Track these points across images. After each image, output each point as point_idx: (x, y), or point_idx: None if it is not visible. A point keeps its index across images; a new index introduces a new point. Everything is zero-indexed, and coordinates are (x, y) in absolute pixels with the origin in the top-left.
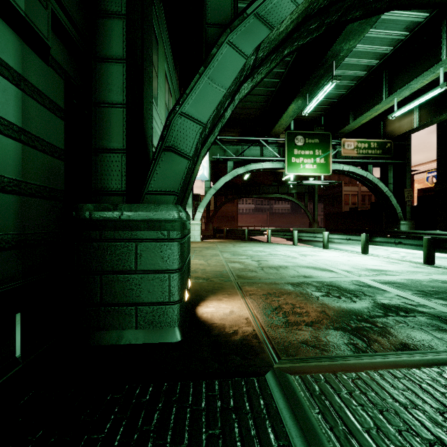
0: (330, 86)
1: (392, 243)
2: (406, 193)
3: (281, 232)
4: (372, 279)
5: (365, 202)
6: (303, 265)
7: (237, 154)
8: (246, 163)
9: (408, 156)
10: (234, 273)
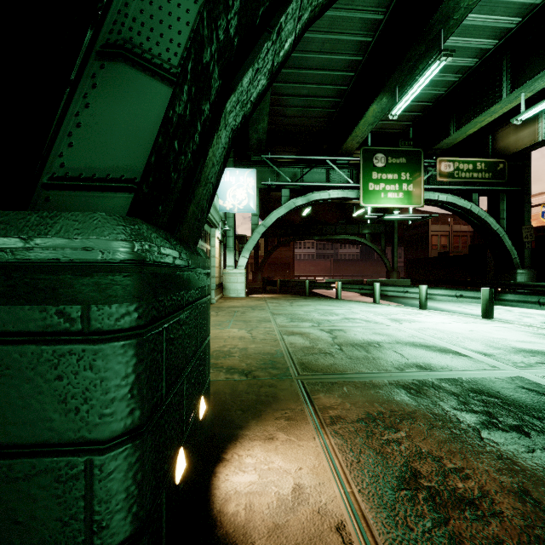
0: (436, 69)
1: (534, 303)
2: (525, 232)
3: (355, 285)
4: (544, 373)
5: (458, 246)
6: (404, 339)
7: (294, 179)
8: (306, 192)
9: (528, 181)
10: (295, 358)
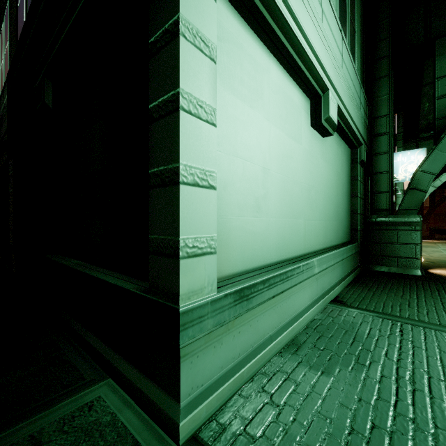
0: None
1: None
2: None
3: None
4: None
5: None
6: None
7: None
8: None
9: None
10: None
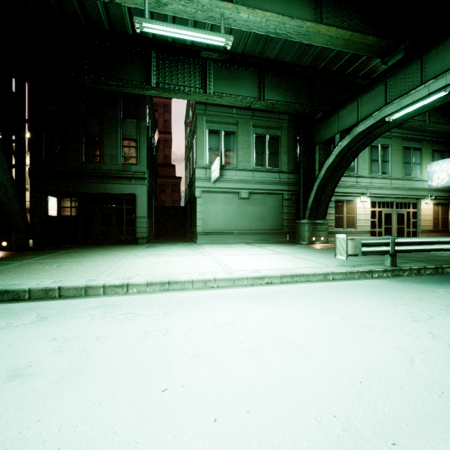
0: None
1: None
2: None
3: None
4: None
5: None
6: None
7: None
8: None
9: None
10: None
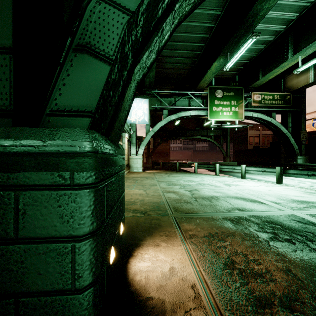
0: (250, 43)
1: (305, 175)
2: (302, 134)
3: (205, 165)
4: (307, 212)
5: (265, 142)
6: (231, 195)
7: (170, 104)
8: (177, 112)
9: (304, 105)
10: (170, 205)
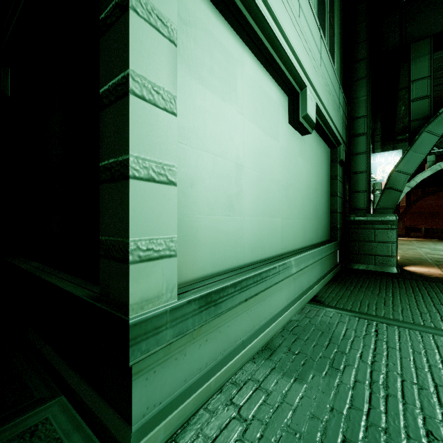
0: None
1: None
2: None
3: None
4: None
5: None
6: None
7: (440, 145)
8: None
9: None
10: (432, 259)
